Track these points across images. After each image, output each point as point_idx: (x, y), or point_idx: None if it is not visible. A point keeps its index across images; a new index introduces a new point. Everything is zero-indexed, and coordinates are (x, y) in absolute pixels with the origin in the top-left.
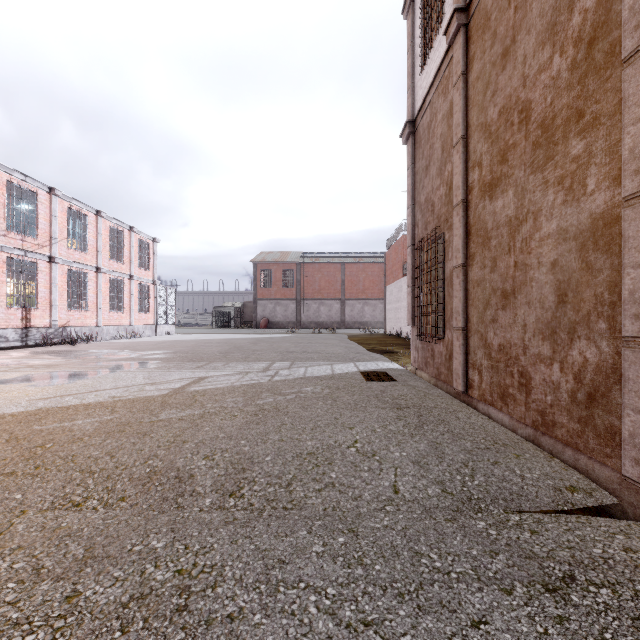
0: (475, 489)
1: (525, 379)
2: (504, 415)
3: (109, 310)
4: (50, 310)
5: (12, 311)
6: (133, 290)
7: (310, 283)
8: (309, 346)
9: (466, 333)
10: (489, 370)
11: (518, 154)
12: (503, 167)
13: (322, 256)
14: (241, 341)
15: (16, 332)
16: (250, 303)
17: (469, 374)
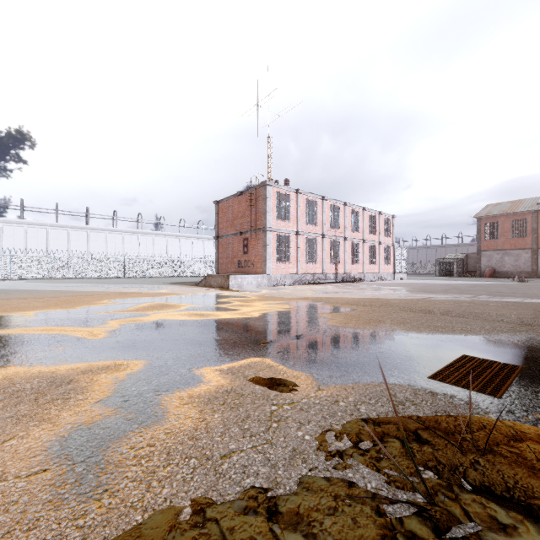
0: (535, 323)
1: None
2: None
3: (368, 264)
4: (344, 264)
5: (332, 265)
6: (380, 251)
7: None
8: (523, 290)
9: None
10: None
11: None
12: None
13: None
14: (460, 285)
15: (333, 275)
16: (473, 254)
17: None
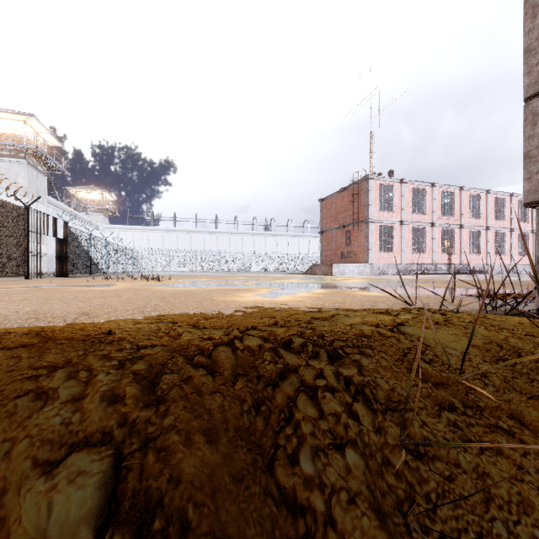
0: None
1: None
2: None
3: (494, 254)
4: (460, 255)
5: (443, 256)
6: (513, 239)
7: None
8: None
9: None
10: None
11: None
12: None
13: None
14: None
15: (445, 266)
16: None
17: None
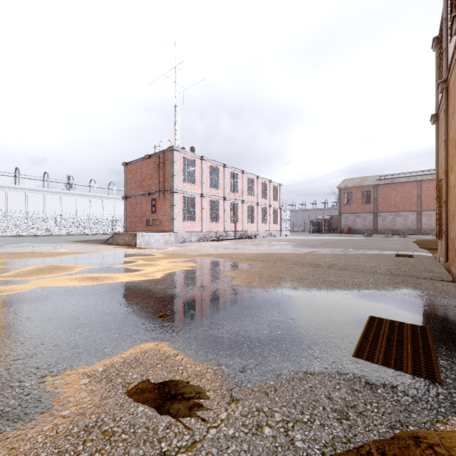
0: (401, 274)
1: (455, 251)
2: (454, 269)
3: (261, 223)
4: (242, 223)
5: (232, 224)
6: (270, 212)
7: (386, 199)
8: (374, 244)
9: (447, 234)
10: (451, 250)
11: (454, 159)
12: (452, 162)
13: (397, 177)
14: (330, 240)
15: (233, 233)
16: (336, 216)
17: (448, 253)
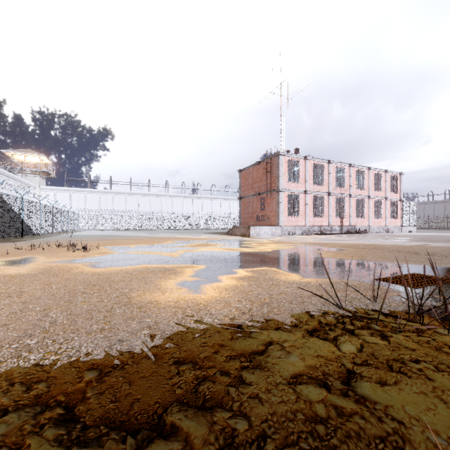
0: None
1: None
2: None
3: (374, 217)
4: (349, 218)
5: (337, 219)
6: (387, 206)
7: None
8: None
9: None
10: None
11: None
12: None
13: None
14: None
15: (338, 227)
16: None
17: None
